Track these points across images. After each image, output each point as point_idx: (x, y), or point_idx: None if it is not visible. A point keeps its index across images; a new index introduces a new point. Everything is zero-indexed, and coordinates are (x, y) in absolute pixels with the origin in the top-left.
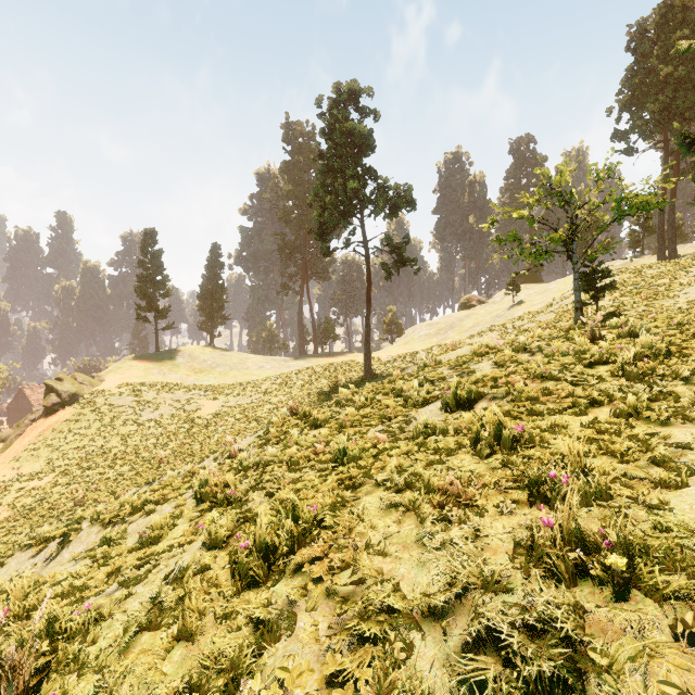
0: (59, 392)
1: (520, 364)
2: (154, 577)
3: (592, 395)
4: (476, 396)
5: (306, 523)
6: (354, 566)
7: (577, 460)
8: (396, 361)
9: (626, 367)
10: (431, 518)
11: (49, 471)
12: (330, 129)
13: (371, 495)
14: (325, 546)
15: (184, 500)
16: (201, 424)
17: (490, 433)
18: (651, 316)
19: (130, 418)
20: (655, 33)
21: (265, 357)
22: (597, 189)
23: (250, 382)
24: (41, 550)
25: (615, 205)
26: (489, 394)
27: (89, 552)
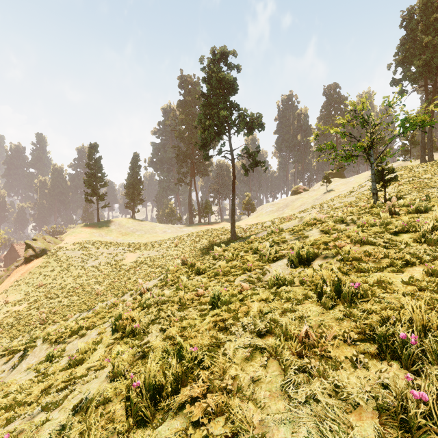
0: (34, 248)
1: (340, 231)
2: (68, 403)
3: (405, 257)
4: (313, 256)
5: (188, 363)
6: (227, 414)
7: (419, 321)
8: (251, 228)
9: (426, 235)
10: (293, 368)
11: (26, 300)
12: (209, 78)
13: (240, 337)
14: (202, 389)
15: (104, 328)
16: (125, 268)
17: (331, 288)
18: (422, 199)
19: (79, 265)
20: (419, 15)
21: (167, 225)
22: (387, 114)
23: (157, 242)
24: (10, 359)
25: (400, 124)
26: (322, 254)
27: (38, 365)
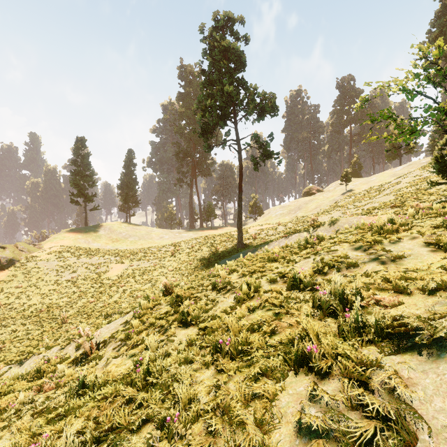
0: None
1: None
2: None
3: None
4: None
5: None
6: None
7: None
8: (261, 233)
9: None
10: None
11: None
12: (210, 50)
13: None
14: None
15: None
16: (107, 284)
17: None
18: None
19: (52, 279)
20: None
21: (165, 230)
22: None
23: (150, 249)
24: None
25: None
26: None
27: None
